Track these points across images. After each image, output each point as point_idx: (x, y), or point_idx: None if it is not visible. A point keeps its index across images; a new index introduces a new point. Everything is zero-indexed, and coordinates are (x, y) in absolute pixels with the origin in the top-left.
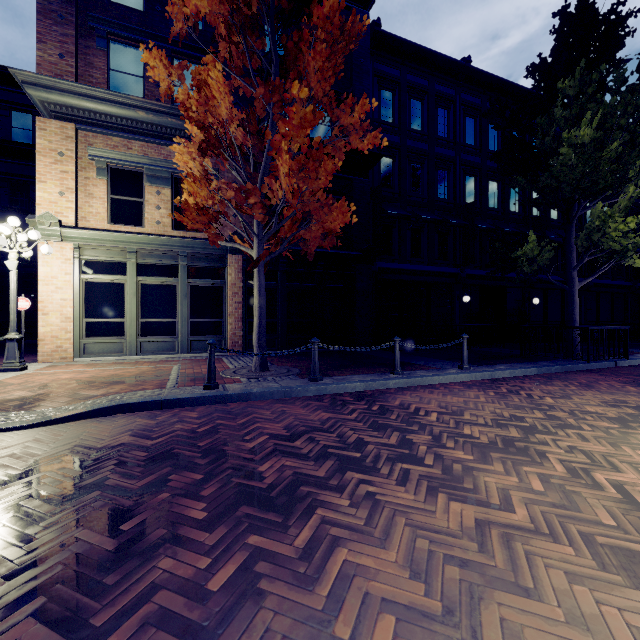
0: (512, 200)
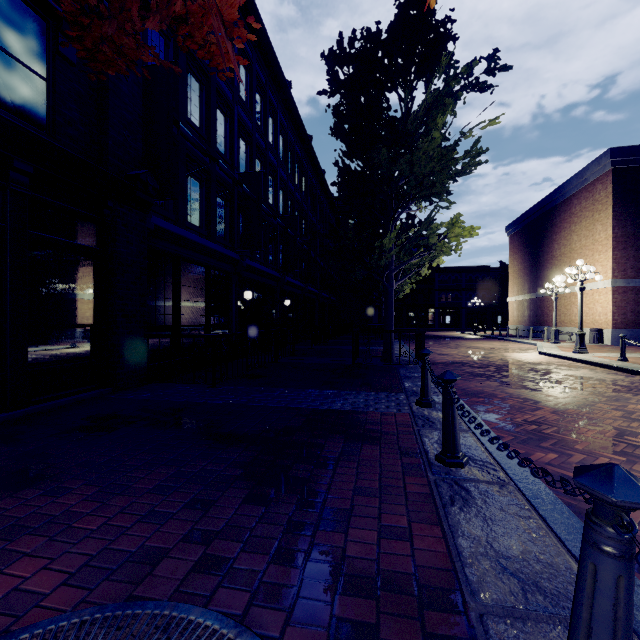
0: (269, 190)
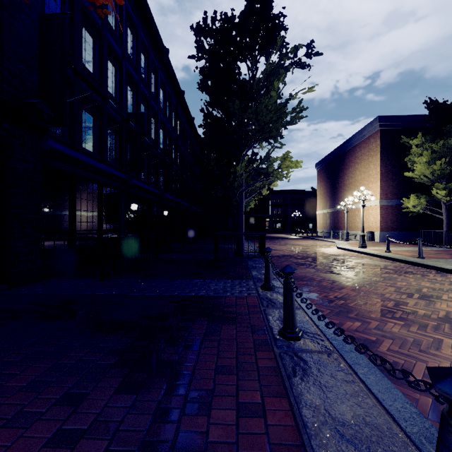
0: (152, 128)
